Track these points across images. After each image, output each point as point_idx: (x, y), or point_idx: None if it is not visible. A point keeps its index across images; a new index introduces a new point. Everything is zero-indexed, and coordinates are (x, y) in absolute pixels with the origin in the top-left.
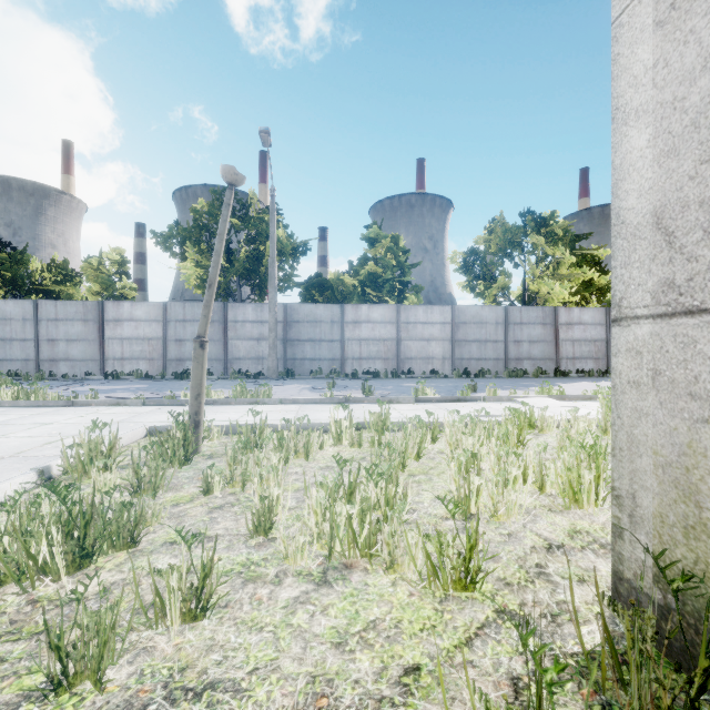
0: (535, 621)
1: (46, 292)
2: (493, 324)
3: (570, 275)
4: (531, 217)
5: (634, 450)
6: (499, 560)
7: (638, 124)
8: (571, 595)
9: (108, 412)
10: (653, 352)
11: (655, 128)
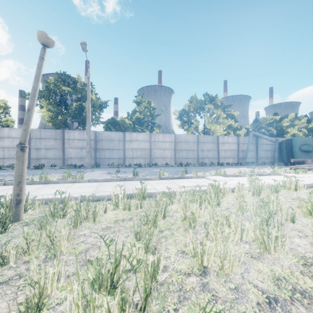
0: None
1: None
2: (192, 142)
3: (223, 122)
4: (208, 96)
5: None
6: None
7: None
8: None
9: None
10: None
11: None
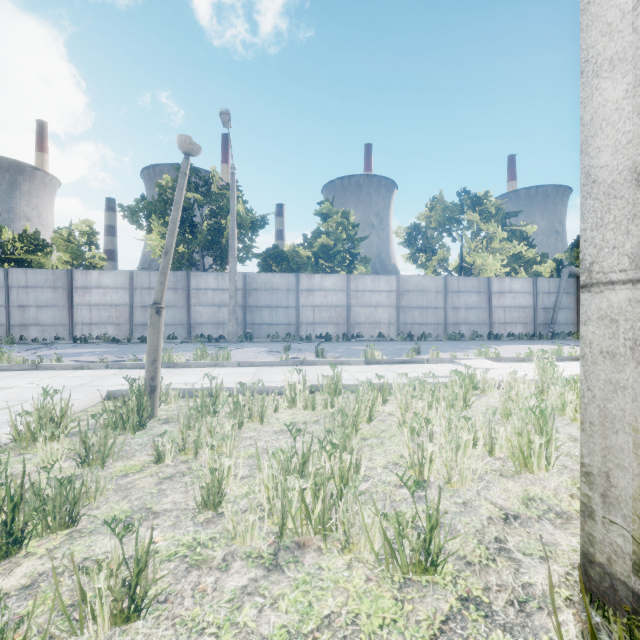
0: (502, 611)
1: (17, 261)
2: (433, 292)
3: (502, 249)
4: (468, 196)
5: (607, 426)
6: (457, 534)
7: (613, 75)
8: (551, 594)
9: (71, 375)
10: (633, 320)
11: (634, 76)
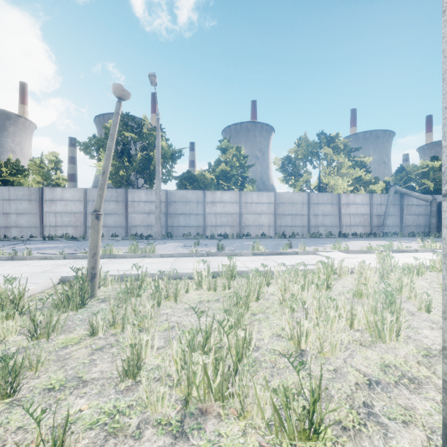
0: None
1: (3, 181)
2: (300, 204)
3: (348, 173)
4: (324, 137)
5: None
6: (332, 400)
7: None
8: None
9: (37, 264)
10: None
11: None
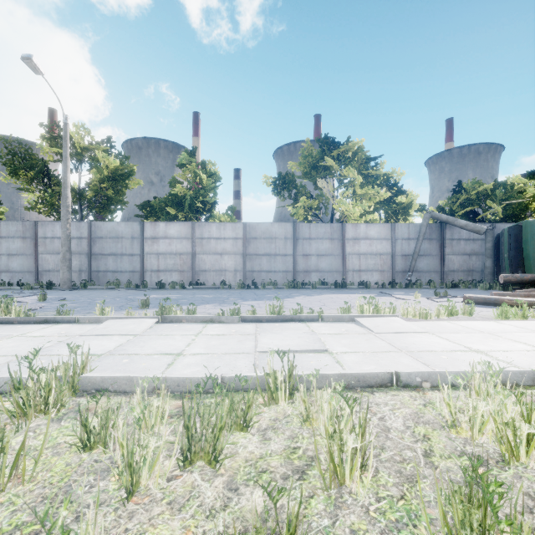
0: None
1: None
2: (282, 239)
3: (364, 195)
4: (323, 142)
5: None
6: None
7: None
8: None
9: None
10: None
11: None
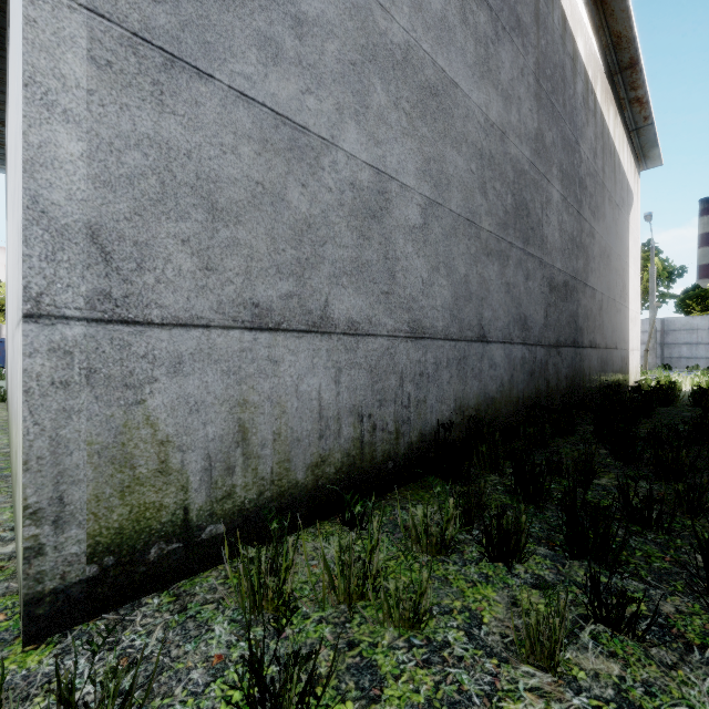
0: None
1: None
2: None
3: None
4: None
5: None
6: None
7: None
8: None
9: None
10: None
11: None
